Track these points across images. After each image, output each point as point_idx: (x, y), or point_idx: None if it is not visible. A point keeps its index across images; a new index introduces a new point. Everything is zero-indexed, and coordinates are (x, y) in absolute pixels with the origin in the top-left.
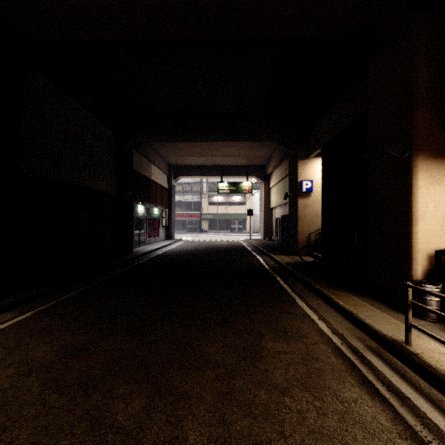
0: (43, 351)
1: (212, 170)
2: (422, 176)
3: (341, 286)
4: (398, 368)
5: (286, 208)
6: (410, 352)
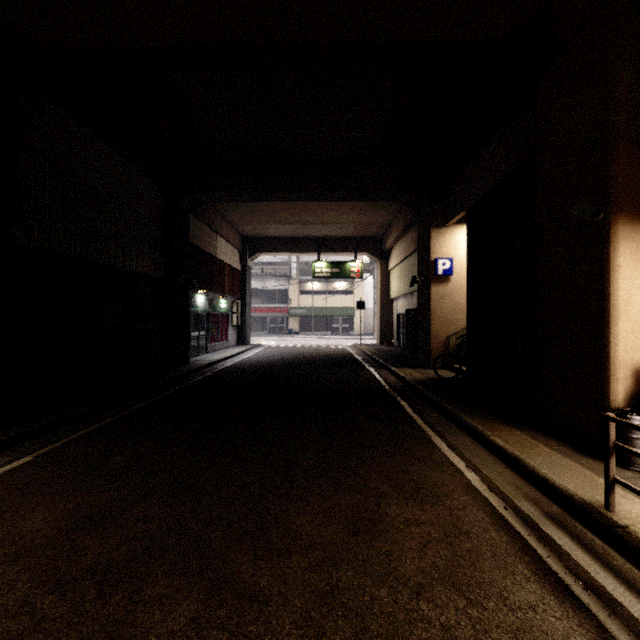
0: (40, 520)
1: (305, 244)
2: (624, 249)
3: (497, 416)
4: (596, 549)
5: (412, 300)
6: (615, 523)
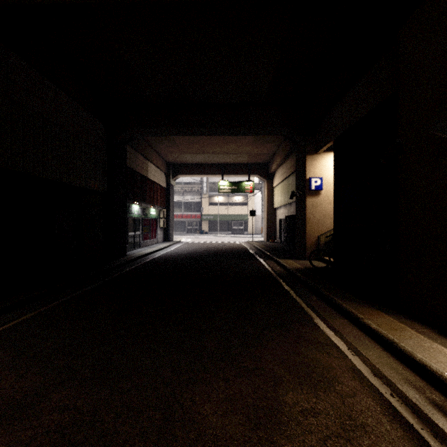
0: None
1: (212, 169)
2: None
3: (365, 300)
4: None
5: (291, 209)
6: None
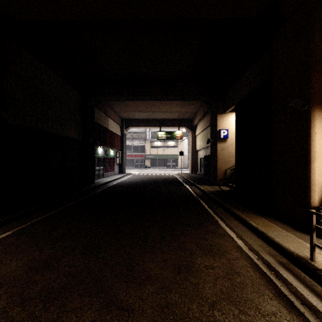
0: (14, 266)
1: (153, 122)
2: (318, 124)
3: (252, 210)
4: (306, 282)
5: (208, 150)
6: (316, 267)
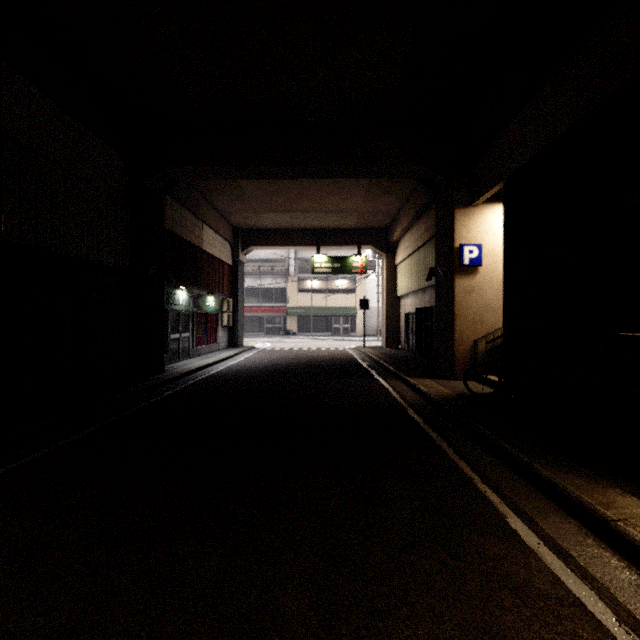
0: None
1: (303, 237)
2: None
3: (593, 468)
4: None
5: (425, 297)
6: None
